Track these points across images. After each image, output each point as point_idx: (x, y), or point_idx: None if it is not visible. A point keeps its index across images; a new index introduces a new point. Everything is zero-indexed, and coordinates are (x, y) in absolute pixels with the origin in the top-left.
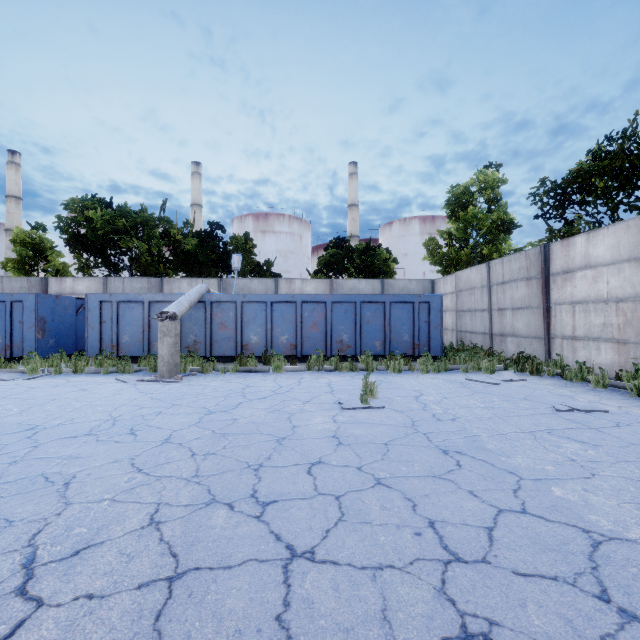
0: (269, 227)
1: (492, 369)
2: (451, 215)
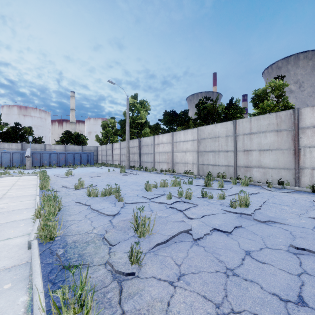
0: (28, 113)
1: (100, 166)
2: (103, 129)
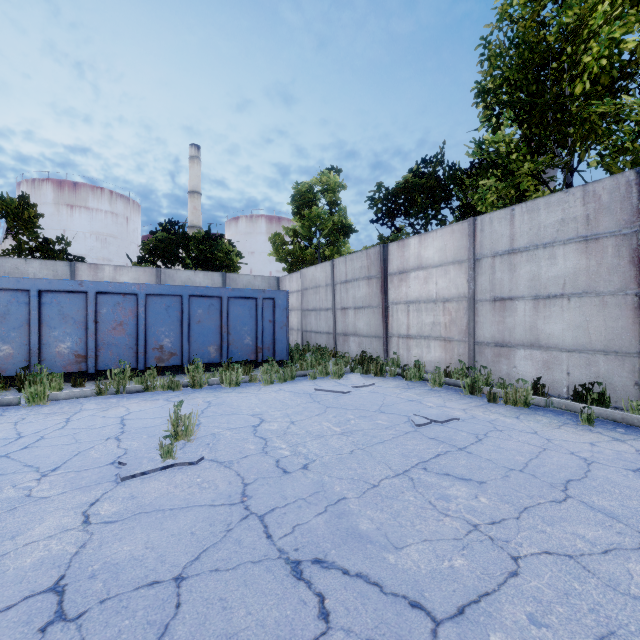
0: (80, 201)
1: (340, 373)
2: (297, 212)
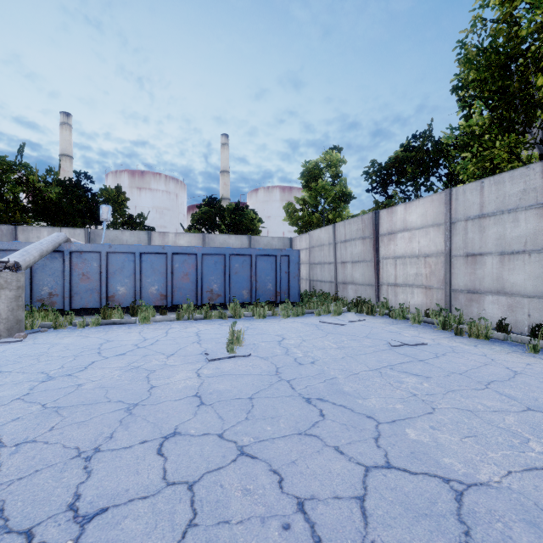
0: (145, 184)
1: (339, 312)
2: (305, 185)
